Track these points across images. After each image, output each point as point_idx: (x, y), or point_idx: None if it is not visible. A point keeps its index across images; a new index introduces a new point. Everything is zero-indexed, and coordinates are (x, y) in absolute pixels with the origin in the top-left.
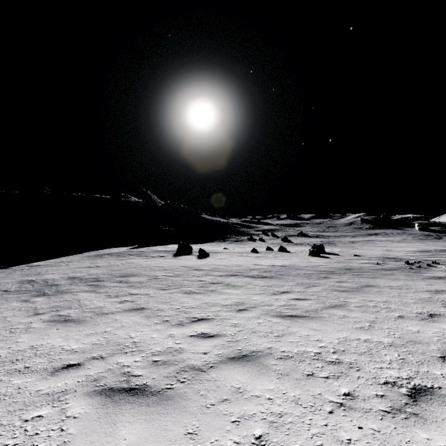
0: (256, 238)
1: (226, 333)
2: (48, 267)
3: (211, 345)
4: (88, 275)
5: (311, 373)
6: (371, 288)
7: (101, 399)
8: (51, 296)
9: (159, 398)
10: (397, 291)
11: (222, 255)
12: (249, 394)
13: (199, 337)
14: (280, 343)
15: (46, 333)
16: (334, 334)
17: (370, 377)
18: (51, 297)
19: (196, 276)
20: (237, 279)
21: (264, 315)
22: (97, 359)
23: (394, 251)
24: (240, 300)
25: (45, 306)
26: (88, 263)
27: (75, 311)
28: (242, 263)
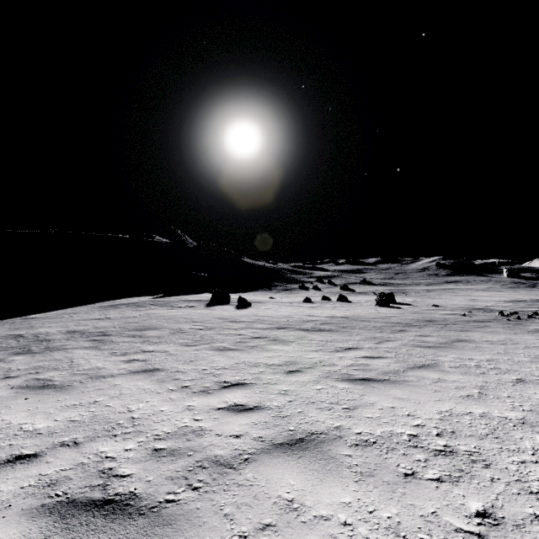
0: (310, 286)
1: (271, 404)
2: (46, 319)
3: (248, 423)
4: (94, 328)
5: (410, 472)
6: (465, 343)
7: (47, 524)
8: (37, 354)
9: (149, 523)
10: (501, 347)
11: (267, 305)
12: (309, 514)
13: (231, 411)
14: (353, 419)
15: (7, 404)
16: (431, 405)
17: (511, 479)
18: (35, 355)
19: (233, 329)
20: (287, 333)
21: (325, 378)
22: (68, 447)
23: (481, 301)
24: (290, 359)
25: (23, 367)
26: (98, 315)
27: (61, 374)
28: (293, 313)
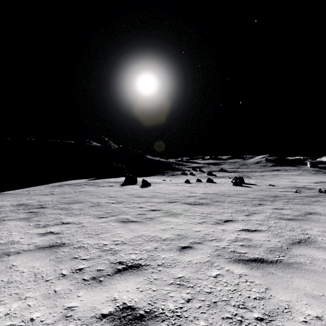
0: (188, 173)
1: (166, 307)
2: (11, 194)
3: None
4: (37, 202)
5: None
6: (316, 215)
7: None
8: None
9: None
10: None
11: (161, 185)
12: None
13: (116, 322)
14: None
15: None
16: None
17: None
18: None
19: (136, 203)
20: (176, 206)
21: (217, 258)
22: None
23: (299, 182)
24: (181, 232)
25: None
26: (46, 191)
27: None
28: (179, 191)
